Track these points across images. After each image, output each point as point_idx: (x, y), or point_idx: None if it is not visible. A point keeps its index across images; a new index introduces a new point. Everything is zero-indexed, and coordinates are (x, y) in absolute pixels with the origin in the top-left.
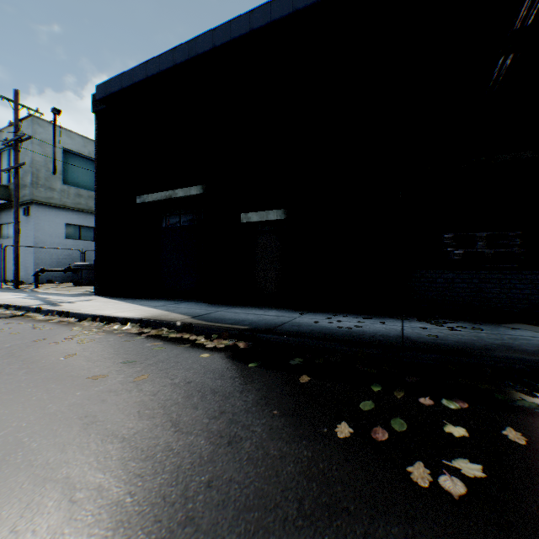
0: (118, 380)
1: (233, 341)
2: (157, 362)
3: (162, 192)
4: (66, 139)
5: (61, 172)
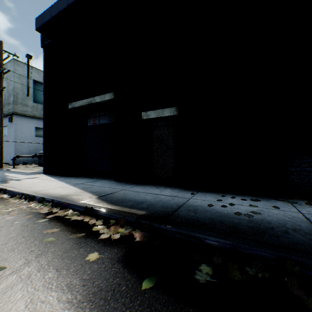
0: None
1: (129, 229)
2: (30, 270)
3: (85, 99)
4: (35, 74)
5: (32, 95)
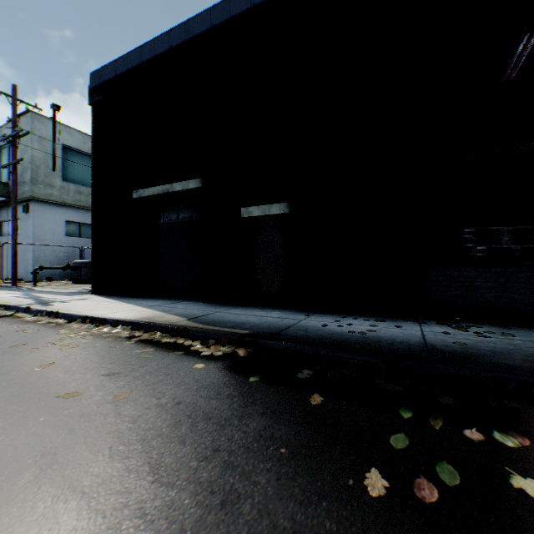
0: (94, 399)
1: (232, 348)
2: (143, 374)
3: (159, 186)
4: (65, 135)
5: (60, 168)
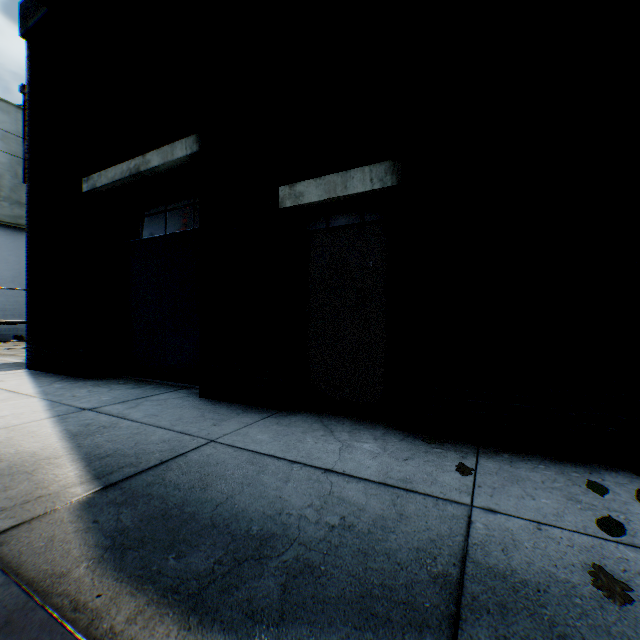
0: None
1: None
2: None
3: (123, 163)
4: None
5: None
